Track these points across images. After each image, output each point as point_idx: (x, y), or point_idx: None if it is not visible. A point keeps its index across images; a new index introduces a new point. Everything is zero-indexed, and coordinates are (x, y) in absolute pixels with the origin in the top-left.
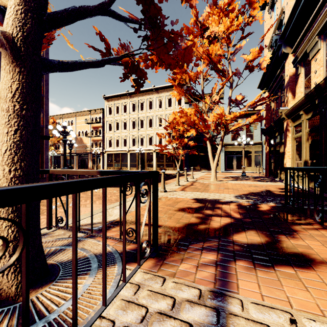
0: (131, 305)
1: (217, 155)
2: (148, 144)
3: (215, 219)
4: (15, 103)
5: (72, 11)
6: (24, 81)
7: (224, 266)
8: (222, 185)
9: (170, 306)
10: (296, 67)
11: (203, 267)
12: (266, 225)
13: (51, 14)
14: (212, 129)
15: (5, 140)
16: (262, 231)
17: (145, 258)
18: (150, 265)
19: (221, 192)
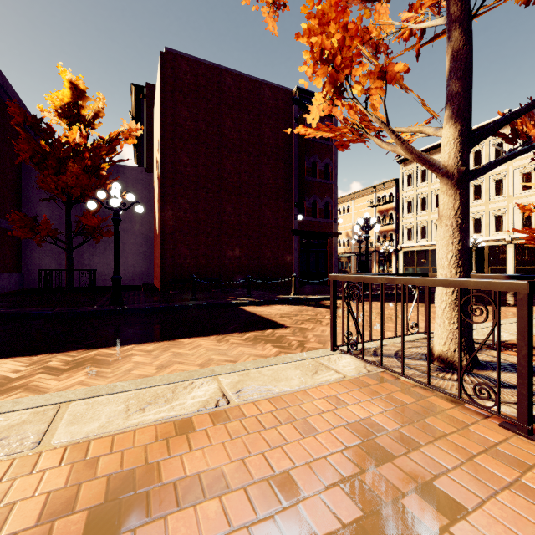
0: None
1: None
2: (494, 229)
3: None
4: (457, 219)
5: (503, 122)
6: (463, 200)
7: None
8: None
9: None
10: None
11: None
12: None
13: (480, 133)
14: None
15: (451, 249)
16: None
17: None
18: None
19: None
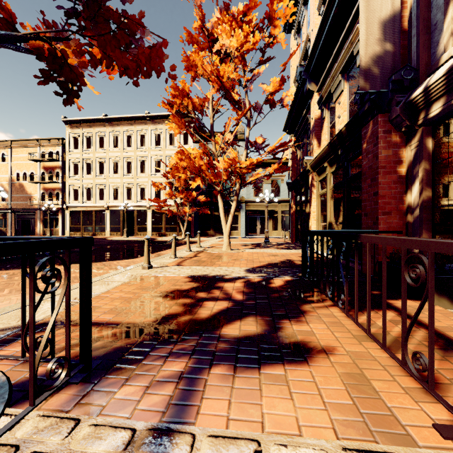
0: None
1: (231, 215)
2: (140, 197)
3: (208, 305)
4: None
5: None
6: None
7: (191, 380)
8: (235, 255)
9: None
10: (321, 109)
11: (158, 386)
12: (272, 307)
13: None
14: (224, 179)
15: None
16: (264, 317)
17: (54, 388)
18: (65, 398)
19: (231, 265)
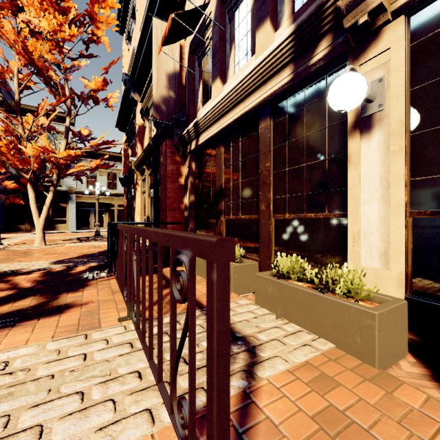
0: None
1: (46, 207)
2: None
3: None
4: None
5: None
6: None
7: None
8: (49, 250)
9: None
10: (143, 118)
11: None
12: (59, 287)
13: None
14: (36, 167)
15: None
16: (46, 294)
17: None
18: None
19: (36, 259)
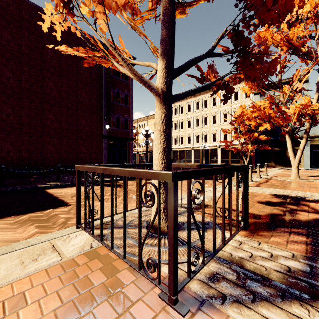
0: (239, 249)
1: (299, 150)
2: (212, 140)
3: (301, 213)
4: (163, 126)
5: (190, 63)
6: (167, 112)
7: (314, 246)
8: (306, 183)
9: (269, 256)
10: None
11: (292, 243)
12: None
13: (178, 68)
14: (293, 121)
15: (159, 147)
16: None
17: (241, 228)
18: (244, 234)
19: (306, 190)
